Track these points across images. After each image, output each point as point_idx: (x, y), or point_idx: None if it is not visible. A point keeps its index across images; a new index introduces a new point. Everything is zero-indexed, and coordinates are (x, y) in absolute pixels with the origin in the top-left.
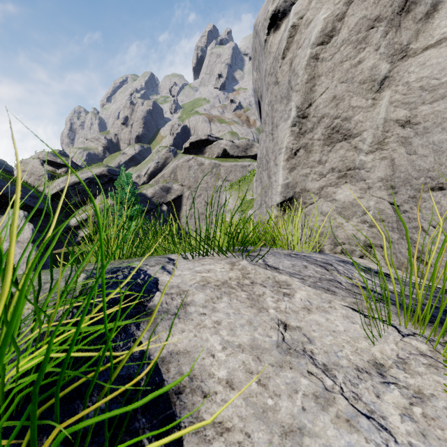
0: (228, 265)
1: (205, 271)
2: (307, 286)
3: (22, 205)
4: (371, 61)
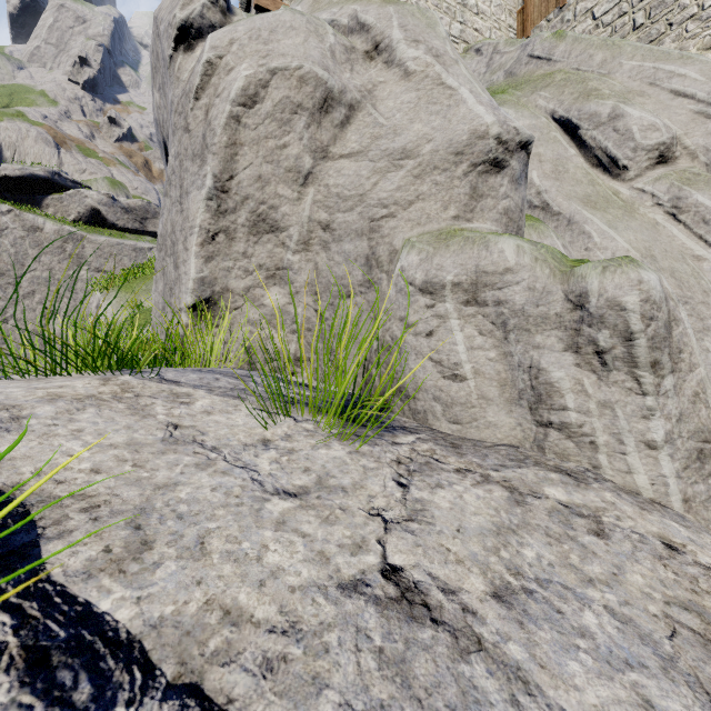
0: (99, 380)
1: (54, 387)
2: (214, 396)
3: None
4: (296, 149)
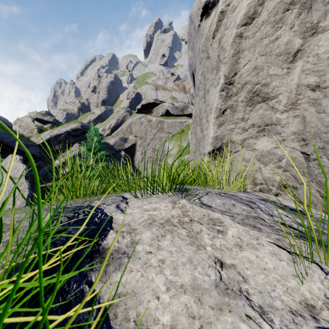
0: (171, 203)
1: (152, 209)
2: (237, 223)
3: (19, 151)
4: (286, 37)
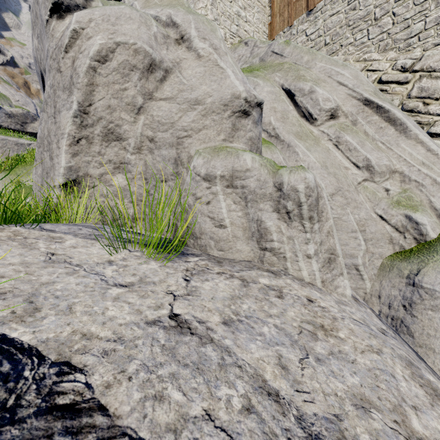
0: None
1: None
2: (78, 238)
3: None
4: (132, 92)
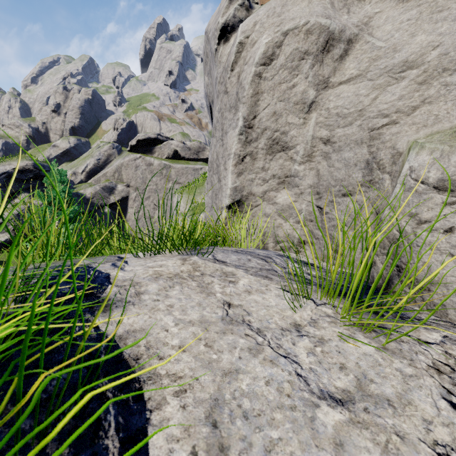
0: (180, 260)
1: (158, 266)
2: (250, 275)
3: None
4: (302, 86)
